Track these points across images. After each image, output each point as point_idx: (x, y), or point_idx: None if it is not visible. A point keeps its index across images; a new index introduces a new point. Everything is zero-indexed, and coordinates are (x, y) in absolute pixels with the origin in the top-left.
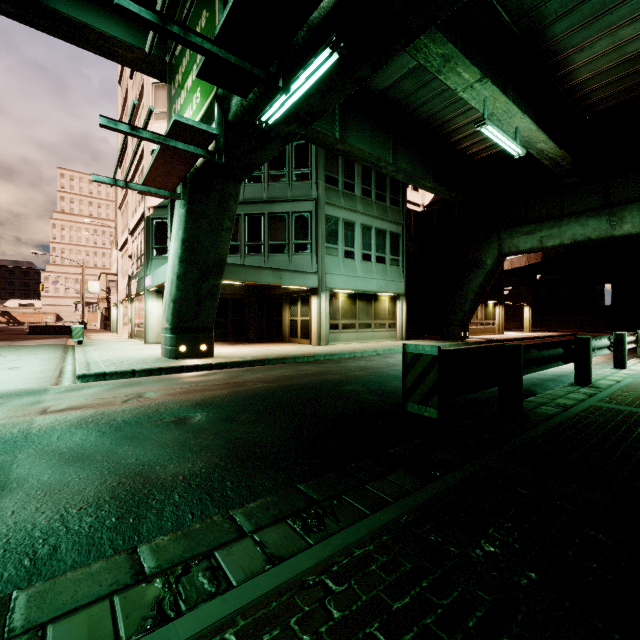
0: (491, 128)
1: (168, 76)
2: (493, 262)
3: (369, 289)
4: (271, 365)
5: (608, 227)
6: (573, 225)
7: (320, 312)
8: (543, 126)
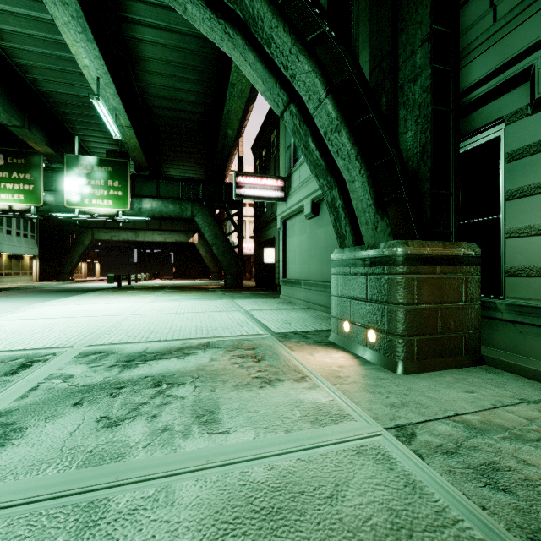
0: None
1: None
2: (89, 243)
3: (21, 253)
4: (12, 290)
5: (135, 237)
6: (124, 233)
7: None
8: None
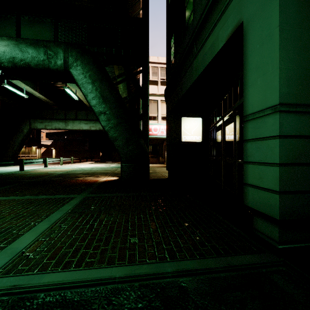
0: (8, 86)
1: None
2: (27, 131)
3: None
4: None
5: (65, 126)
6: (55, 123)
7: None
8: (40, 88)
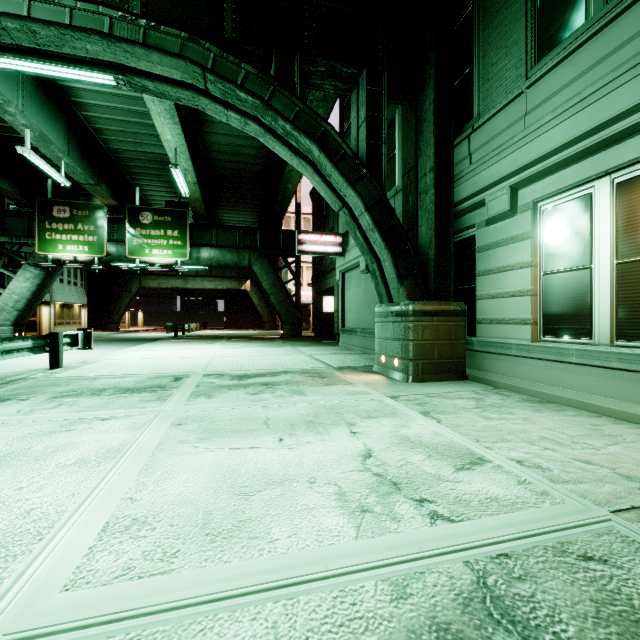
0: None
1: (38, 214)
2: (137, 290)
3: (72, 302)
4: None
5: (184, 284)
6: (172, 280)
7: (51, 315)
8: None
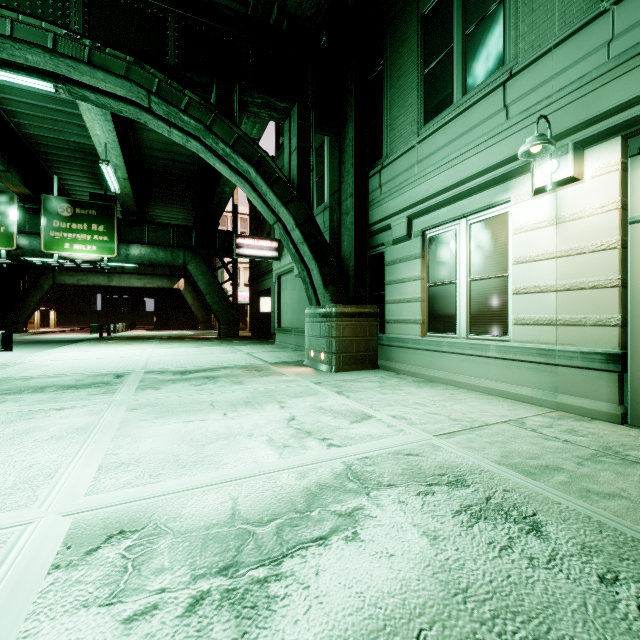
0: None
1: None
2: (50, 287)
3: None
4: None
5: (108, 281)
6: (94, 277)
7: None
8: None
